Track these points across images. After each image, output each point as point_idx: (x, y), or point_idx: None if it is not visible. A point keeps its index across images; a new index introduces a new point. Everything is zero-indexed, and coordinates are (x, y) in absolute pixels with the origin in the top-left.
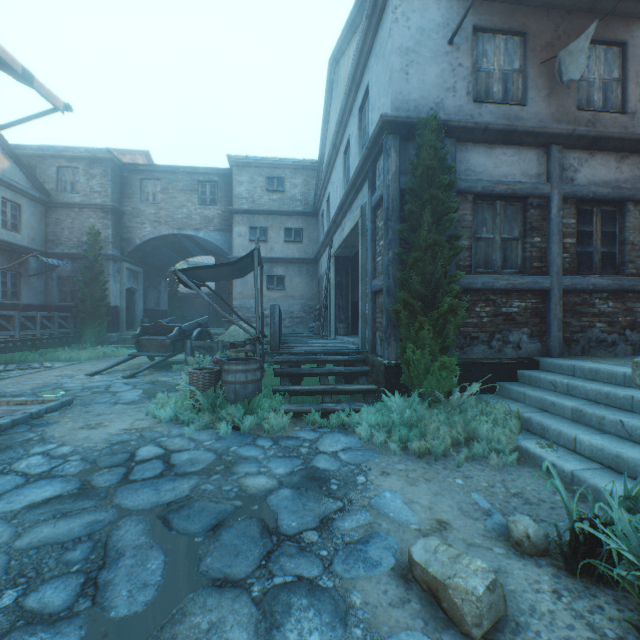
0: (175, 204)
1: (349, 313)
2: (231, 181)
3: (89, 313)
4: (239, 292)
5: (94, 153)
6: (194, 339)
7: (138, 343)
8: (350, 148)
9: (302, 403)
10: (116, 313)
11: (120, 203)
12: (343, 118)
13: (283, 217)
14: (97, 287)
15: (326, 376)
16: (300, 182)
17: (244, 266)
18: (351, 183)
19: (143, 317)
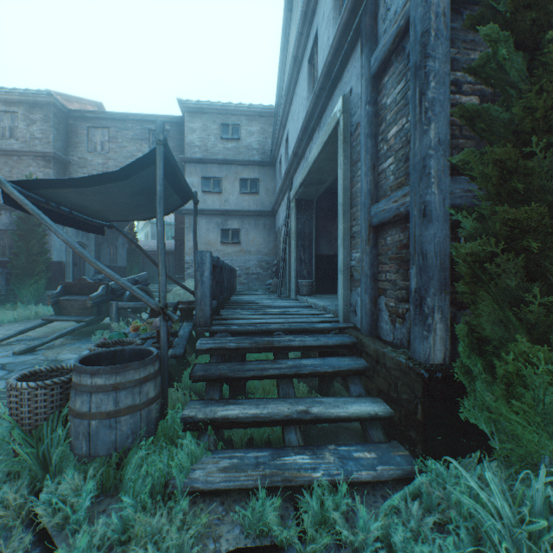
0: (124, 154)
1: (313, 268)
2: (184, 130)
3: (24, 269)
4: (191, 247)
5: (33, 96)
6: (126, 299)
7: (57, 304)
8: (319, 41)
9: (240, 451)
10: (60, 269)
11: (65, 152)
12: (309, 6)
13: (238, 167)
14: (34, 240)
15: (289, 377)
16: (256, 130)
17: (153, 187)
18: (324, 71)
19: (94, 273)
